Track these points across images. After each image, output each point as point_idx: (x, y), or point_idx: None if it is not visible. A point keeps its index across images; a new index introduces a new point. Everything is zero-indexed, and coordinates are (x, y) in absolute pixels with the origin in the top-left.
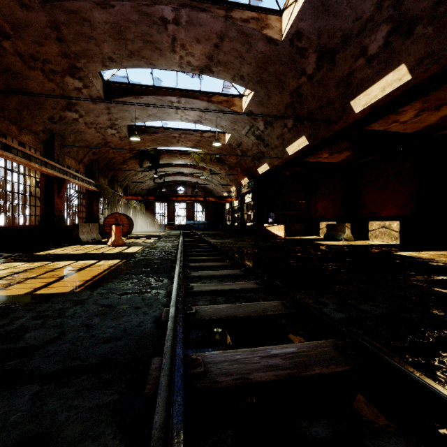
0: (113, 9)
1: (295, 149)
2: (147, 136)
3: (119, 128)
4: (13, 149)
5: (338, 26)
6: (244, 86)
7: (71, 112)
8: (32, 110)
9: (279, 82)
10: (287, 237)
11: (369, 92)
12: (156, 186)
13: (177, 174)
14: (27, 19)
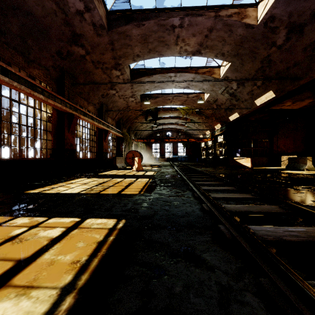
0: (143, 26)
1: (263, 101)
2: (151, 100)
3: (136, 96)
4: (87, 115)
5: (307, 7)
6: (224, 60)
7: (112, 90)
8: (94, 92)
9: (252, 53)
10: (253, 167)
11: None
12: (153, 132)
13: (167, 123)
14: (99, 42)
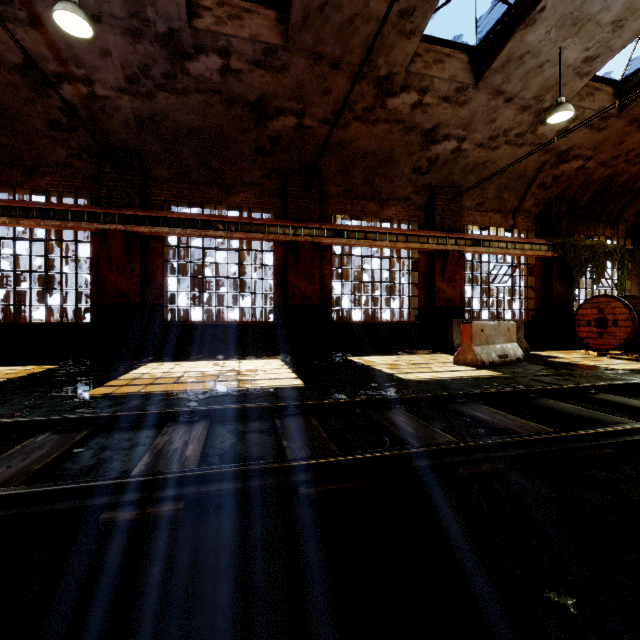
0: None
1: None
2: None
3: None
4: (350, 232)
5: None
6: None
7: (440, 144)
8: (384, 174)
9: None
10: None
11: None
12: None
13: None
14: (296, 80)
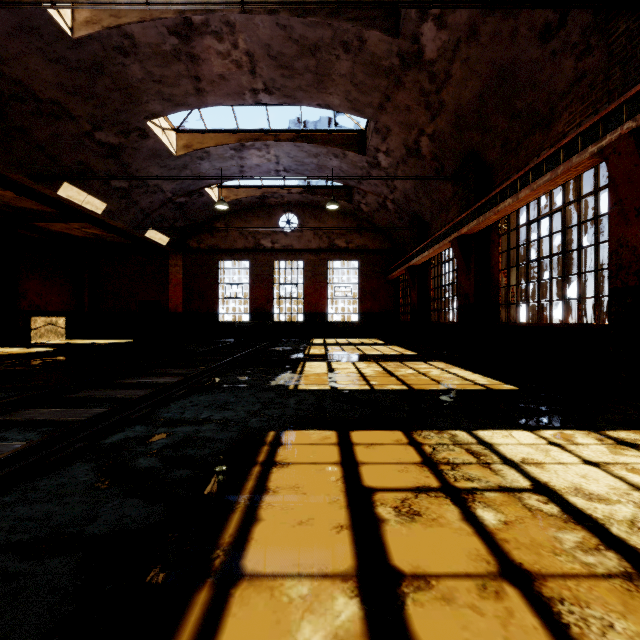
0: None
1: None
2: None
3: None
4: None
5: None
6: None
7: None
8: None
9: None
10: None
11: None
12: None
13: None
14: None
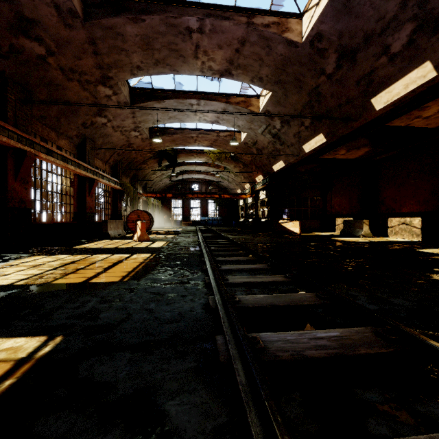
0: (144, 23)
1: (312, 147)
2: (166, 137)
3: (141, 130)
4: (54, 153)
5: (360, 27)
6: (263, 87)
7: (101, 118)
8: (68, 117)
9: (297, 82)
10: (302, 234)
11: (391, 89)
12: (172, 183)
13: (192, 172)
14: (69, 37)
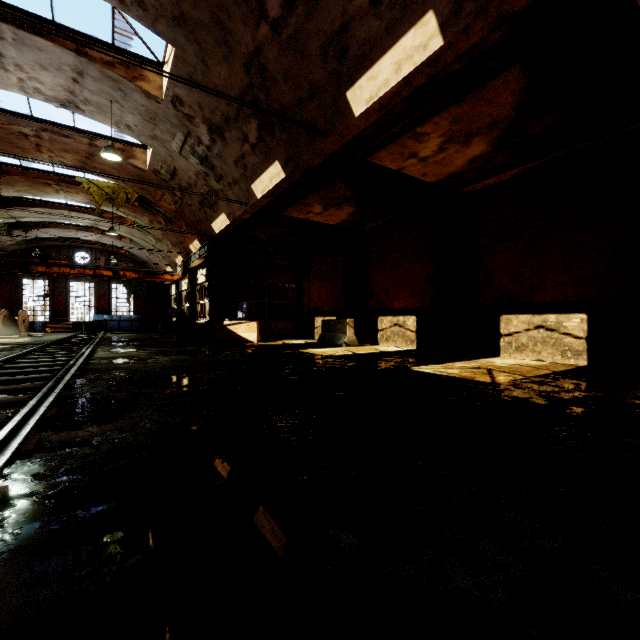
0: None
1: (266, 188)
2: None
3: None
4: None
5: None
6: (150, 26)
7: None
8: None
9: (219, 29)
10: (262, 343)
11: (376, 72)
12: (23, 246)
13: (67, 225)
14: None
